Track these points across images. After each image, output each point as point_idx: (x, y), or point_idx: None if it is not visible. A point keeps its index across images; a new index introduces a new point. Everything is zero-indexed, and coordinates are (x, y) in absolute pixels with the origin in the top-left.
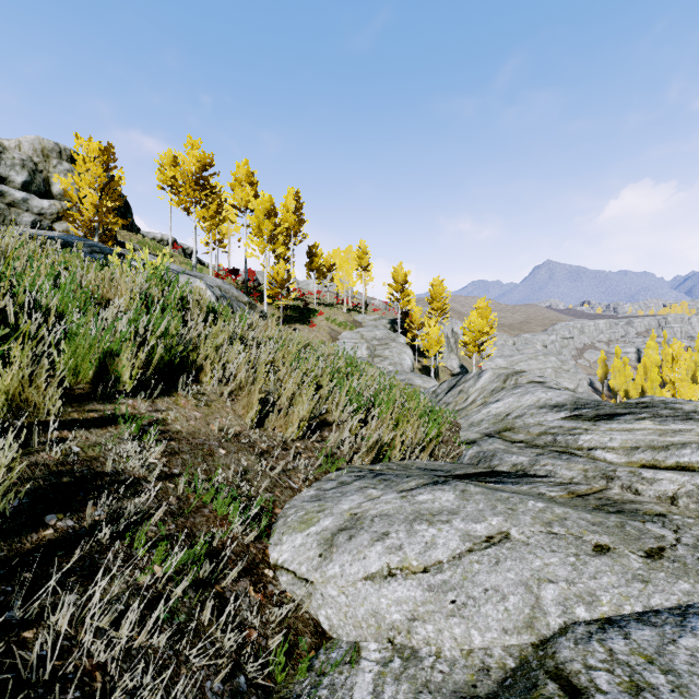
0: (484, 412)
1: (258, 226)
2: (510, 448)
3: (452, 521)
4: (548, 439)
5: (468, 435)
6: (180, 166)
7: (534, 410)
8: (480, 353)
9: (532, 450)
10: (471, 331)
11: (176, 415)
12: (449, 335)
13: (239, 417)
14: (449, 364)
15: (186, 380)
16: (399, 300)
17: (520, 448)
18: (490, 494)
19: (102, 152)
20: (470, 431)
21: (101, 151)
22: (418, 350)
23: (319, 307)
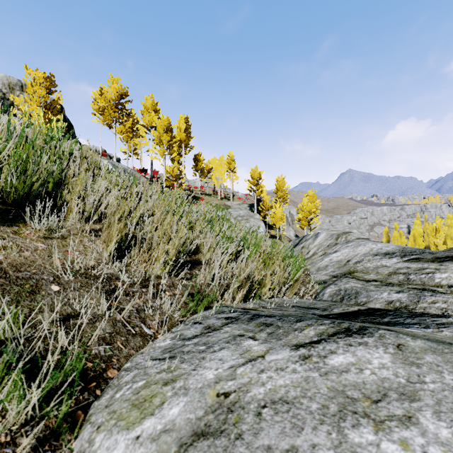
0: (327, 260)
1: (159, 137)
2: (367, 286)
3: (418, 418)
4: (401, 278)
5: (318, 277)
6: (104, 95)
7: (370, 257)
8: (309, 226)
9: (390, 288)
10: (303, 211)
11: (6, 244)
12: (287, 215)
13: (99, 252)
14: (288, 234)
15: (48, 215)
16: (255, 191)
17: (376, 286)
18: (447, 352)
19: (45, 79)
20: (319, 274)
21: (44, 78)
22: (268, 224)
23: (201, 195)
